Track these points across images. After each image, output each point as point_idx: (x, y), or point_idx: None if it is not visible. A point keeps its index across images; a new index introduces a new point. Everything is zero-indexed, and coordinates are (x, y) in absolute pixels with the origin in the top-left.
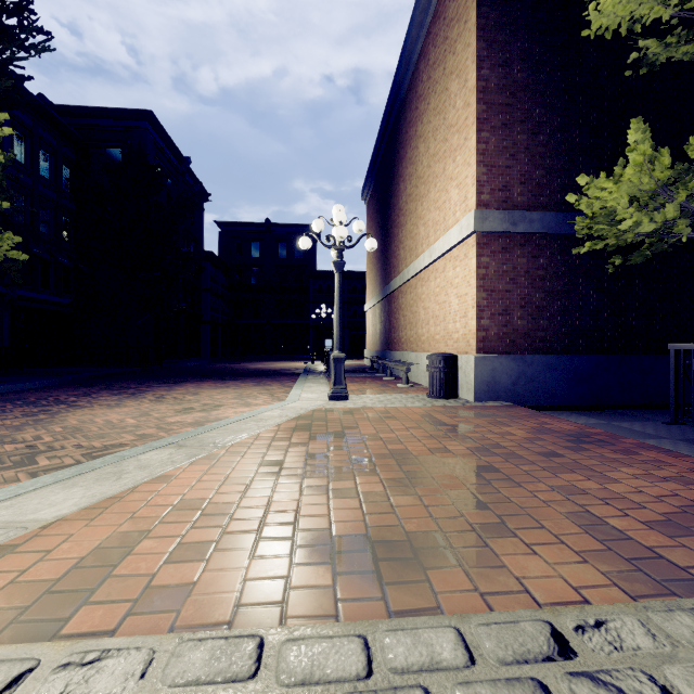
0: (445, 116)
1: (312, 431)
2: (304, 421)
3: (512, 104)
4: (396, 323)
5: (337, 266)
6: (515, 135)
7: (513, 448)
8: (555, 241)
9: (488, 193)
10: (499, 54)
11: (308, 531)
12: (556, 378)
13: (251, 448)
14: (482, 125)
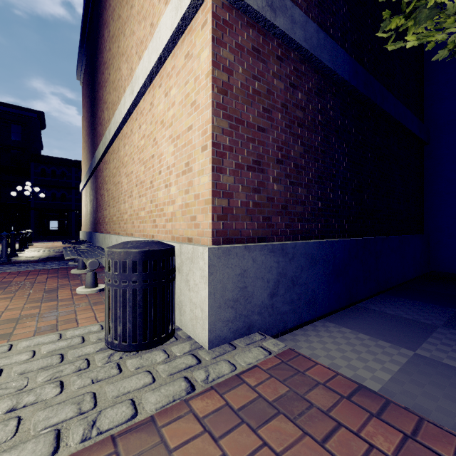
0: None
1: None
2: None
3: None
4: (101, 200)
5: None
6: None
7: None
8: (313, 73)
9: None
10: None
11: None
12: (318, 276)
13: None
14: None
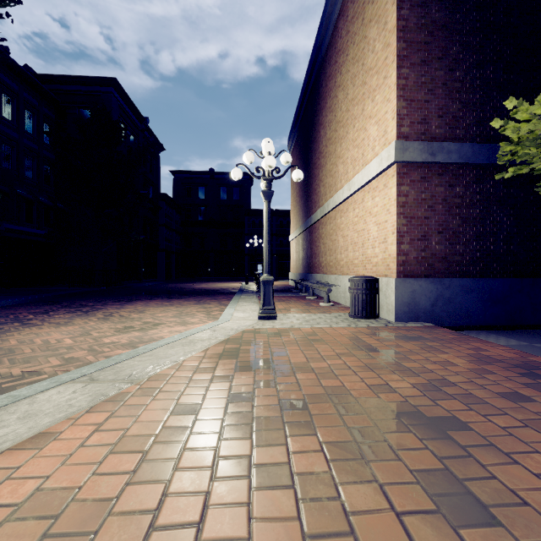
0: (363, 62)
1: (239, 357)
2: (232, 344)
3: (430, 42)
4: (317, 250)
5: (266, 195)
6: (433, 71)
7: (463, 384)
8: (471, 170)
9: (408, 126)
10: None
11: None
12: (473, 300)
13: (169, 382)
14: (402, 62)
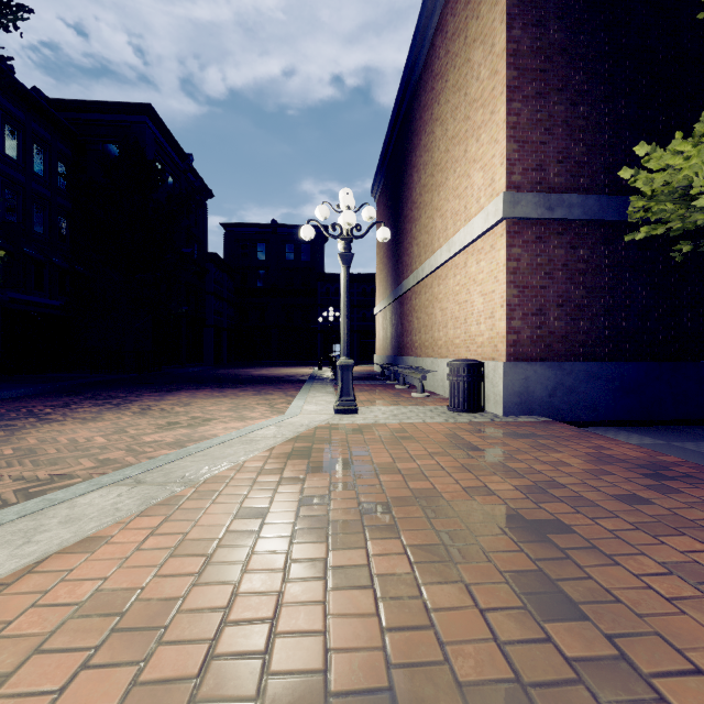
0: (466, 91)
1: (312, 457)
2: (303, 442)
3: (547, 70)
4: (409, 326)
5: (344, 259)
6: (551, 105)
7: (575, 486)
8: (598, 229)
9: (520, 173)
10: (532, 12)
11: (287, 672)
12: (600, 389)
13: (229, 485)
14: (512, 94)
